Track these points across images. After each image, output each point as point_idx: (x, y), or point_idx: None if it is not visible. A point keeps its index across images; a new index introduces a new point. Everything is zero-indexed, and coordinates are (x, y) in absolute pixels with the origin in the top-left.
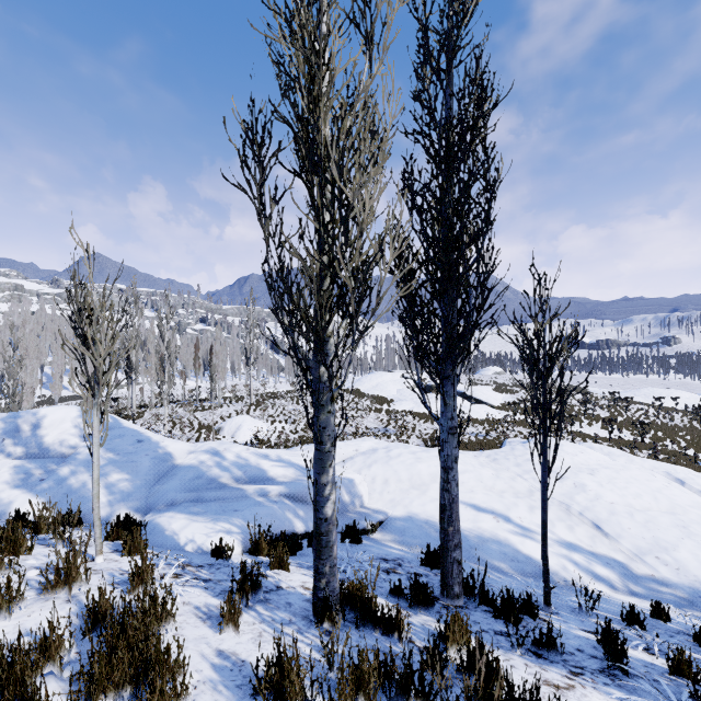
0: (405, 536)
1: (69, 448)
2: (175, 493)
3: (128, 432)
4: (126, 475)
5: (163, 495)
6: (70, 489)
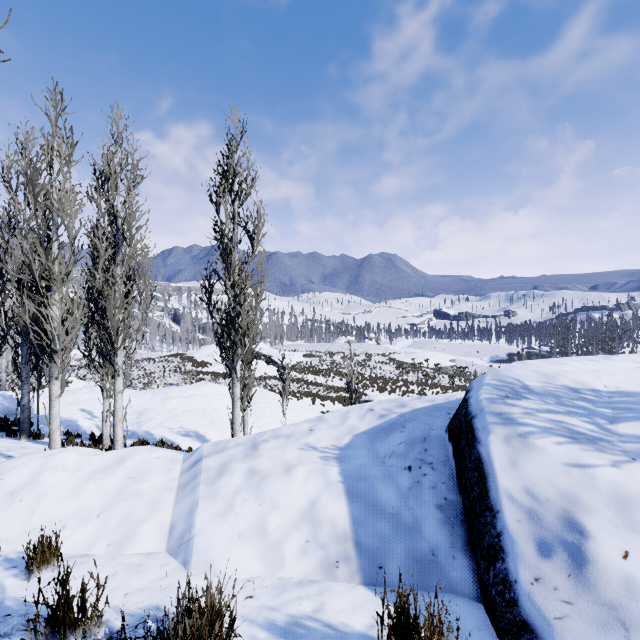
0: (33, 421)
1: None
2: None
3: None
4: None
5: None
6: None
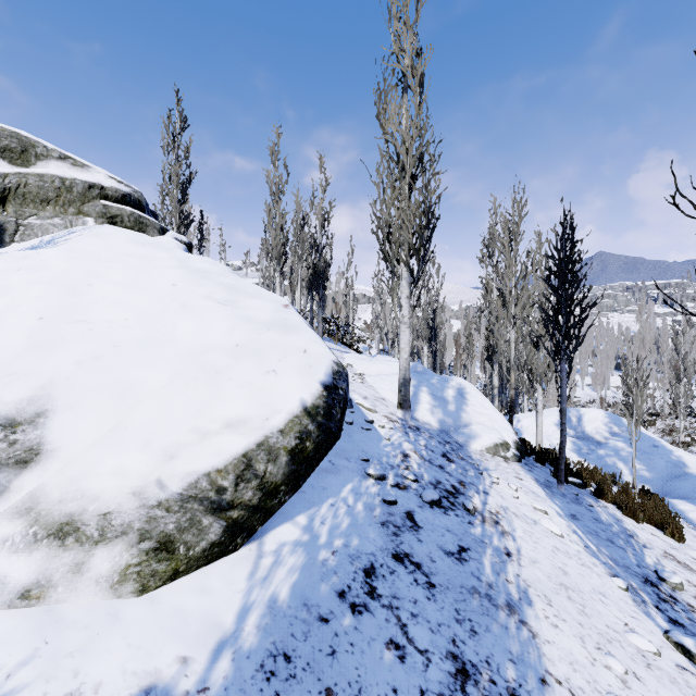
0: None
1: (601, 438)
2: (686, 491)
3: (644, 437)
4: (644, 467)
5: (676, 489)
6: (606, 464)
